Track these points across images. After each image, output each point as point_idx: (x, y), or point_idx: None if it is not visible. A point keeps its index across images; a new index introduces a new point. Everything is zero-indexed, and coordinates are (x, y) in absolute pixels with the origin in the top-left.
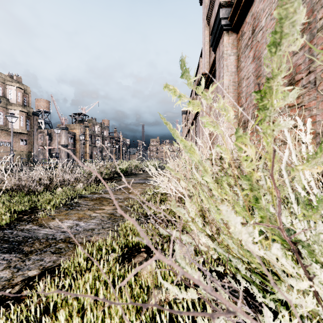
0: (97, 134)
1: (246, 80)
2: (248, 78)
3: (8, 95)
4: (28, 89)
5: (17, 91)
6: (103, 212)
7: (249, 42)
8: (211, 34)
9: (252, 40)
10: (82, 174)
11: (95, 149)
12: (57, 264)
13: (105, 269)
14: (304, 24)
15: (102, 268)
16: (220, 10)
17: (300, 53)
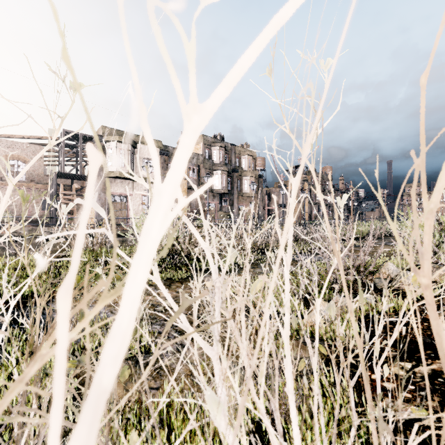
0: None
1: None
2: None
3: (242, 164)
4: (254, 154)
5: (248, 159)
6: None
7: None
8: None
9: None
10: None
11: (315, 207)
12: None
13: None
14: None
15: None
16: None
17: None
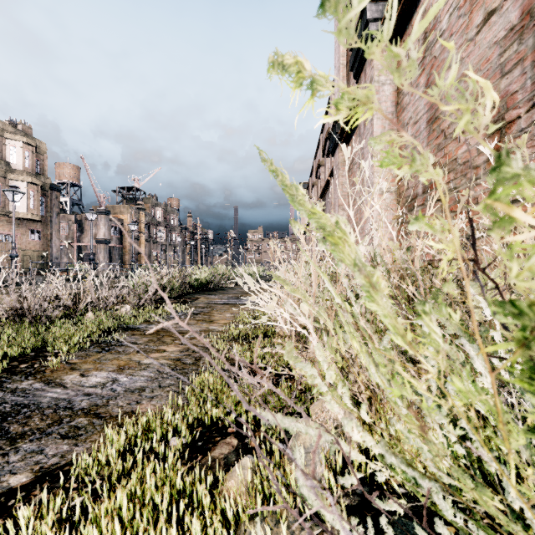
0: (159, 222)
1: (412, 126)
2: (417, 122)
3: (9, 155)
4: (43, 145)
5: (25, 150)
6: (162, 357)
7: (417, 60)
8: (351, 48)
9: (424, 56)
10: (131, 289)
11: (156, 246)
12: (68, 460)
13: (155, 474)
14: (523, 20)
15: (150, 472)
16: (367, 6)
17: (514, 72)
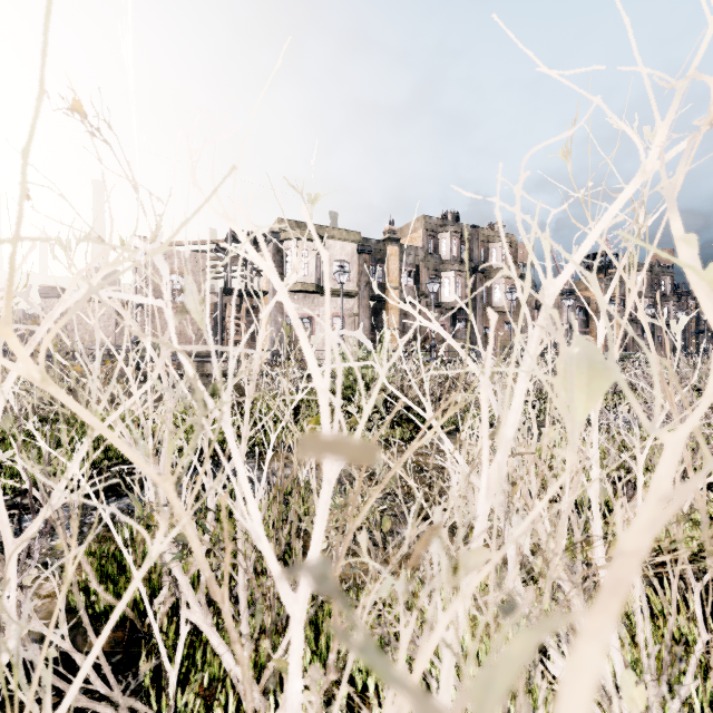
0: (641, 292)
1: None
2: None
3: (491, 257)
4: (514, 238)
5: (502, 248)
6: None
7: None
8: None
9: None
10: None
11: (635, 327)
12: None
13: None
14: None
15: None
16: None
17: None
